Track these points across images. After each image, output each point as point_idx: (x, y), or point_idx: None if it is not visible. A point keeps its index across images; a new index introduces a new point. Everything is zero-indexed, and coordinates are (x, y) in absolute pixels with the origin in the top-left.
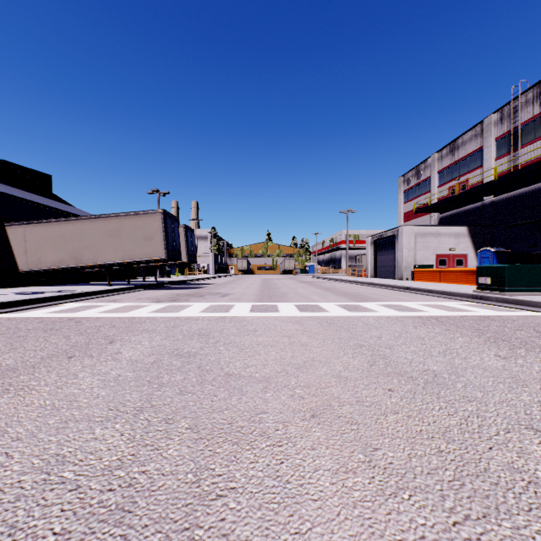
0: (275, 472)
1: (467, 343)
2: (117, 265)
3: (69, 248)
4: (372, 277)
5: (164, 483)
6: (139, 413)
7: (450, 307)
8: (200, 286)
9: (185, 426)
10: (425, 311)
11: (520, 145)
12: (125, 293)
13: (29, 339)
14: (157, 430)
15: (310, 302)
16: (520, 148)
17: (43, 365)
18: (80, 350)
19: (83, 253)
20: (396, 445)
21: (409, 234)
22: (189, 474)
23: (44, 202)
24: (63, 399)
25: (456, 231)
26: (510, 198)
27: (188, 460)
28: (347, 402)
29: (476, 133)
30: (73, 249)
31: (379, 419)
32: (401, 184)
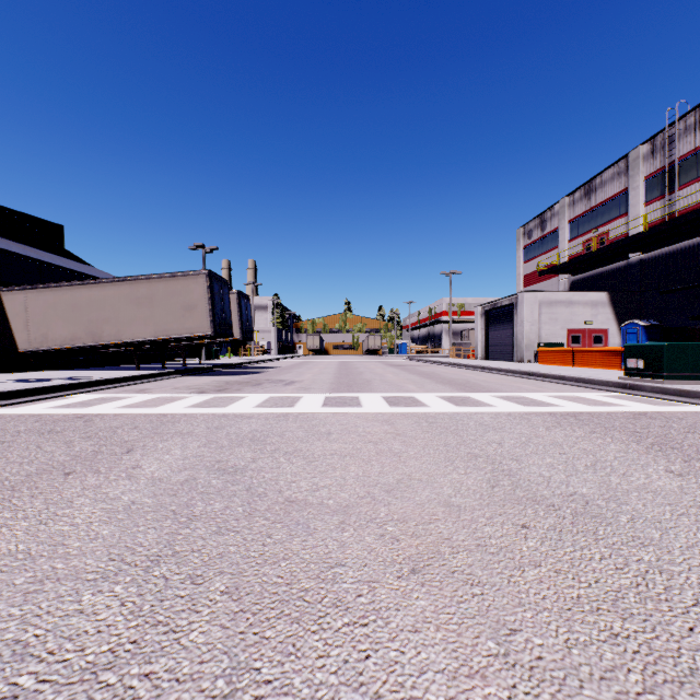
0: (358, 677)
1: (624, 452)
2: (148, 343)
3: (85, 321)
4: (483, 359)
5: (177, 699)
6: (154, 566)
7: (590, 399)
8: (258, 371)
9: (220, 589)
10: (558, 405)
11: (677, 186)
12: (158, 381)
13: (16, 446)
14: (177, 596)
15: (403, 392)
16: (677, 189)
17: (27, 486)
18: (84, 463)
19: (102, 327)
20: (543, 624)
21: (532, 303)
22: (220, 680)
23: (53, 260)
24: (45, 541)
25: (594, 298)
26: (665, 255)
27: (219, 652)
28: (462, 547)
29: (619, 170)
30: (89, 323)
31: (514, 577)
32: (521, 238)
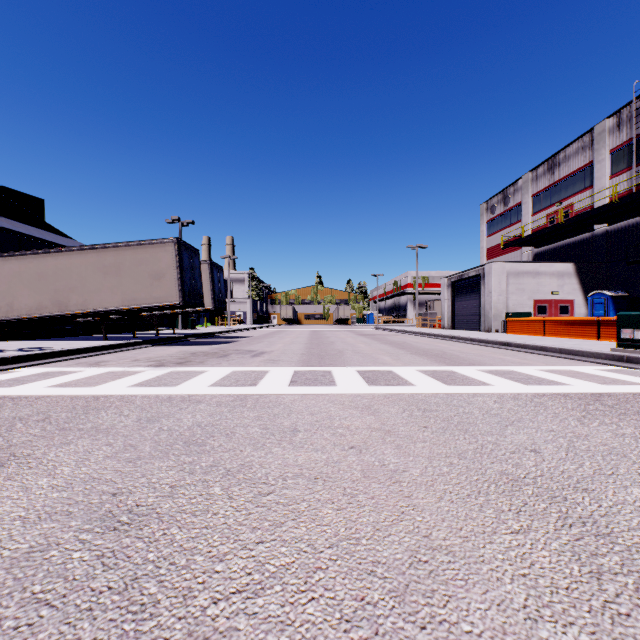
0: None
1: None
2: (117, 312)
3: (51, 290)
4: (449, 329)
5: None
6: None
7: (593, 375)
8: (229, 341)
9: None
10: (564, 383)
11: None
12: (122, 351)
13: None
14: None
15: (379, 366)
16: None
17: None
18: None
19: (69, 296)
20: None
21: (499, 273)
22: None
23: (27, 231)
24: None
25: (560, 269)
26: (632, 226)
27: None
28: None
29: (583, 144)
30: (55, 292)
31: None
32: (484, 213)
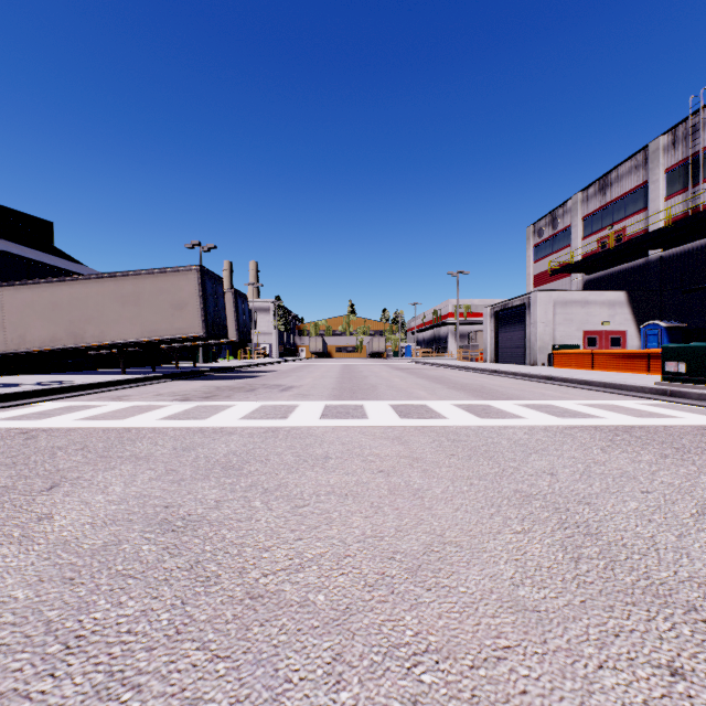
0: None
1: None
2: (136, 344)
3: (66, 321)
4: (492, 362)
5: None
6: None
7: (632, 409)
8: (255, 375)
9: None
10: (599, 417)
11: (701, 178)
12: (143, 386)
13: None
14: None
15: (414, 400)
16: (701, 182)
17: None
18: None
19: (85, 327)
20: None
21: (546, 302)
22: None
23: (37, 257)
24: None
25: (611, 298)
26: (688, 252)
27: None
28: None
29: (637, 163)
30: (70, 322)
31: None
32: (531, 236)
